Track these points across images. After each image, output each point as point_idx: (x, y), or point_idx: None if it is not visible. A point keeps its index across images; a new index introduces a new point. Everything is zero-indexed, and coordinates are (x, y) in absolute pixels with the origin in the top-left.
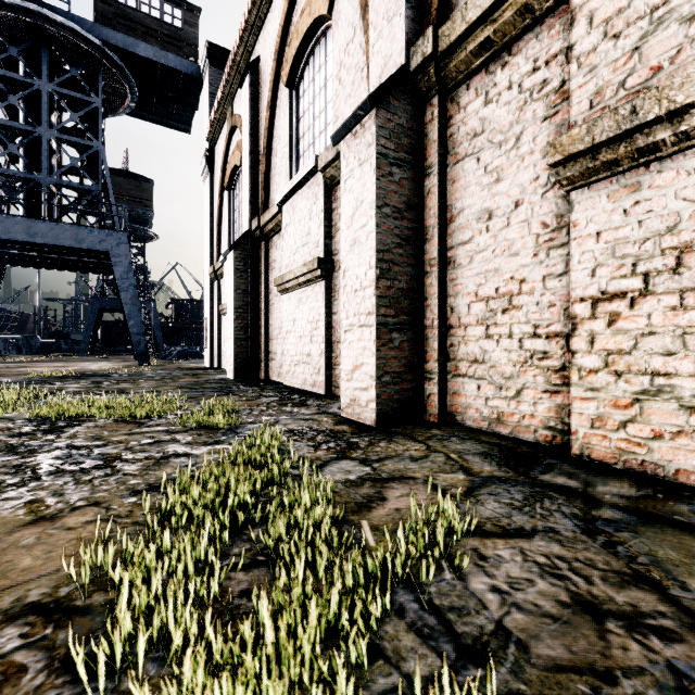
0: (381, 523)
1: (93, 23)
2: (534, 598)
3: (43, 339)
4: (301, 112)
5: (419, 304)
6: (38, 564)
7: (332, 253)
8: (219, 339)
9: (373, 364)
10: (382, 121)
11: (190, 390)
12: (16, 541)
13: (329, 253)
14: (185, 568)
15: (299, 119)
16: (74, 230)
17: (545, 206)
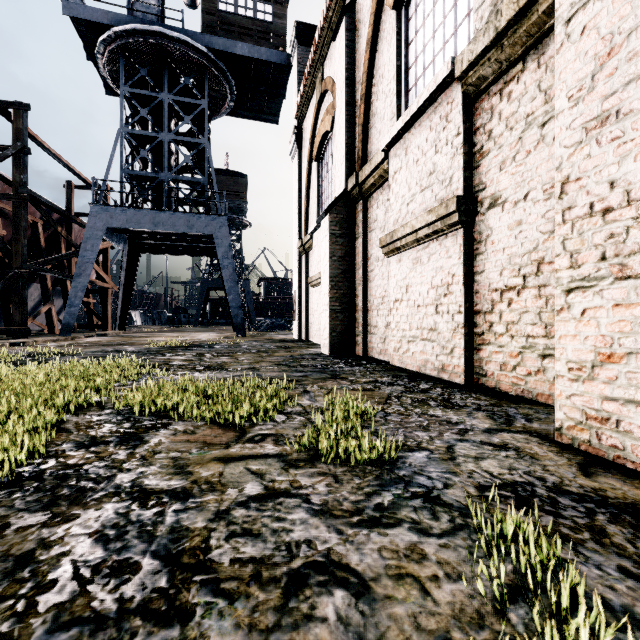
0: None
1: (201, 34)
2: None
3: (169, 313)
4: (411, 34)
5: None
6: None
7: (474, 190)
8: (307, 311)
9: None
10: None
11: (289, 368)
12: None
13: (469, 190)
14: None
15: (408, 45)
16: (186, 218)
17: None
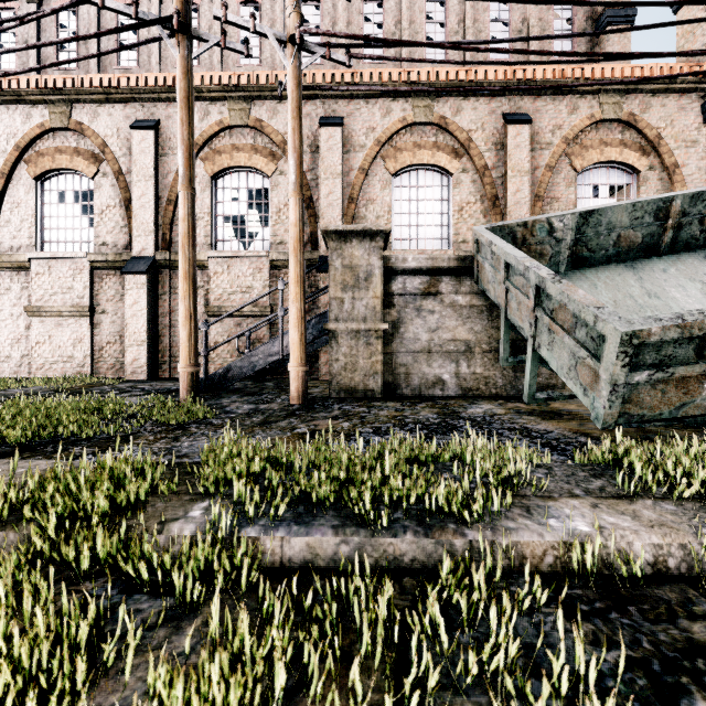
0: None
1: None
2: None
3: None
4: None
5: None
6: None
7: None
8: None
9: None
10: None
11: None
12: None
13: None
14: None
15: None
16: None
17: (28, 318)
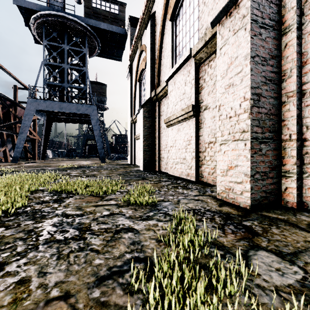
0: None
1: (83, 17)
2: None
3: (67, 151)
4: (177, 32)
5: (278, 124)
6: None
7: (199, 102)
8: (134, 151)
9: (247, 166)
10: None
11: (124, 176)
12: None
13: (197, 102)
14: None
15: (176, 36)
16: (76, 105)
17: None
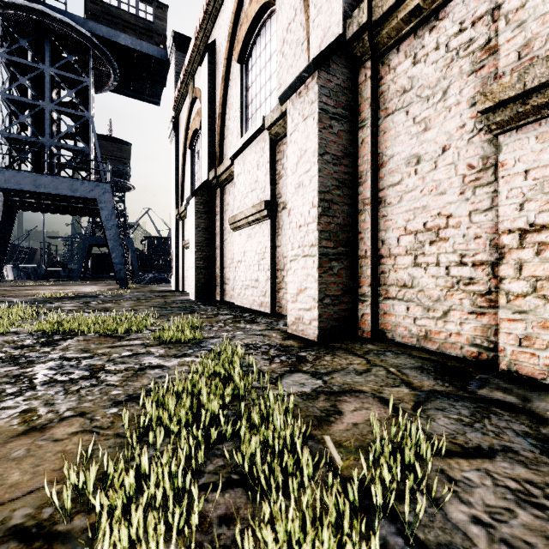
0: (343, 439)
1: (85, 19)
2: (522, 534)
3: (47, 268)
4: (249, 83)
5: (354, 237)
6: (25, 479)
7: (276, 197)
8: (183, 267)
9: (315, 288)
10: (324, 81)
11: (161, 309)
12: (8, 453)
13: (274, 197)
14: (163, 487)
15: (248, 89)
16: (69, 182)
17: (471, 150)
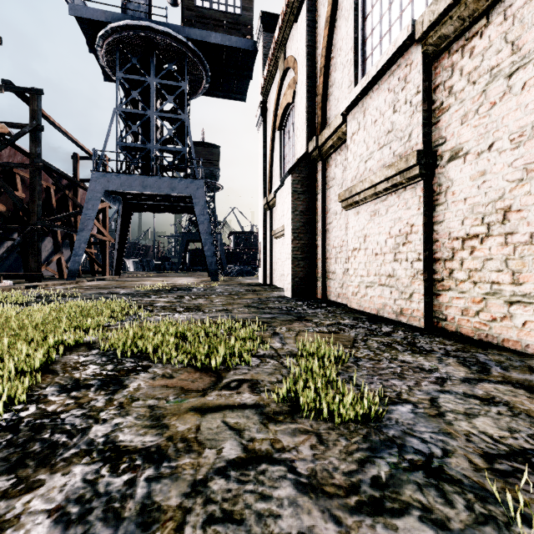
0: None
1: (181, 26)
2: None
3: (156, 261)
4: (368, 8)
5: None
6: None
7: (433, 144)
8: (271, 260)
9: None
10: None
11: (258, 310)
12: None
13: (428, 145)
14: None
15: (365, 18)
16: (169, 181)
17: None
